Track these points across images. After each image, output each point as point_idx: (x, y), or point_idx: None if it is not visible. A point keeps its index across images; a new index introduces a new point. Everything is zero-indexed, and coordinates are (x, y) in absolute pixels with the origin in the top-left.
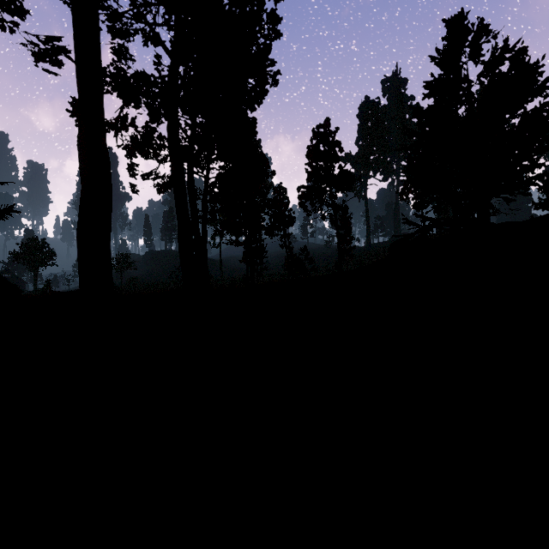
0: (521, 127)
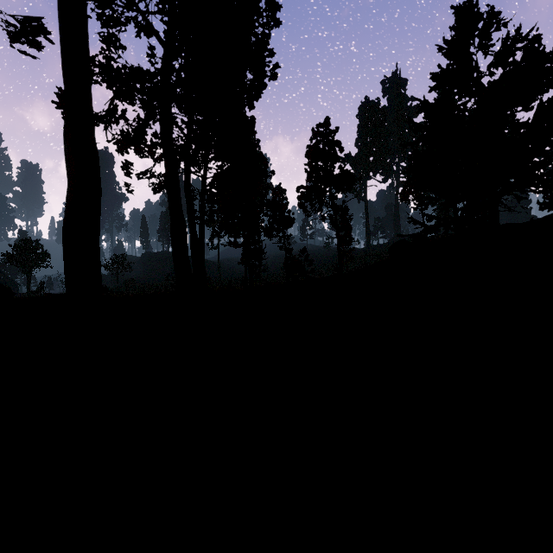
0: (536, 119)
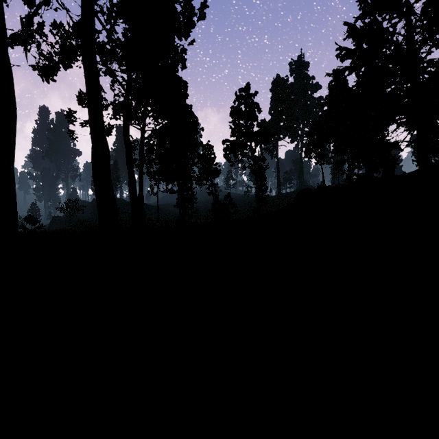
0: None
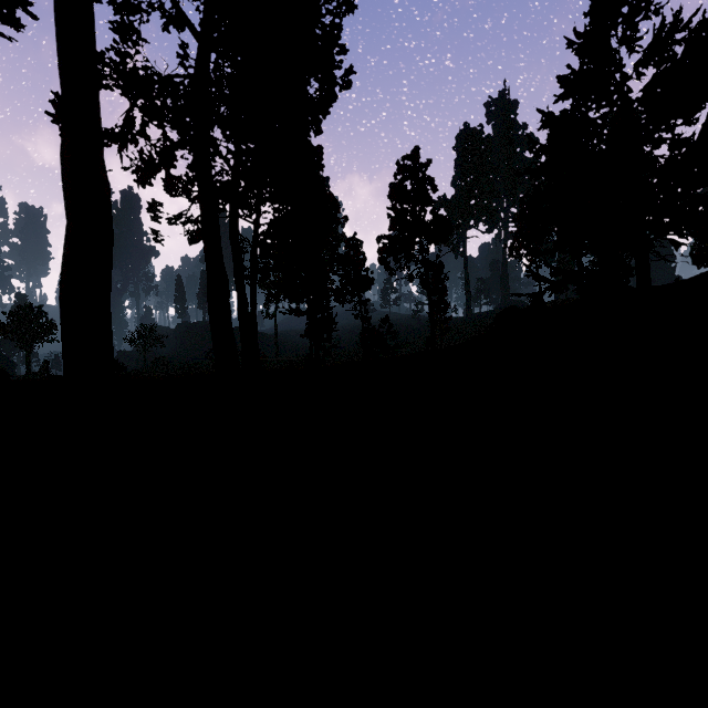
0: (704, 132)
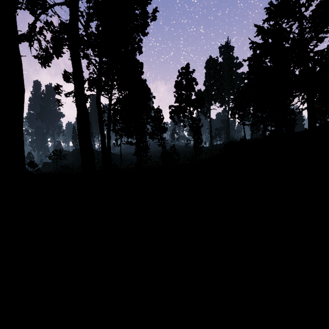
0: None
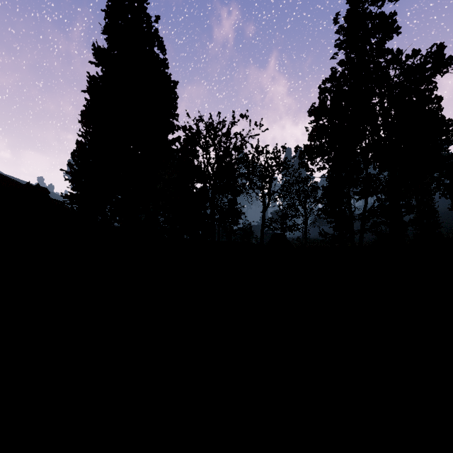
0: None
